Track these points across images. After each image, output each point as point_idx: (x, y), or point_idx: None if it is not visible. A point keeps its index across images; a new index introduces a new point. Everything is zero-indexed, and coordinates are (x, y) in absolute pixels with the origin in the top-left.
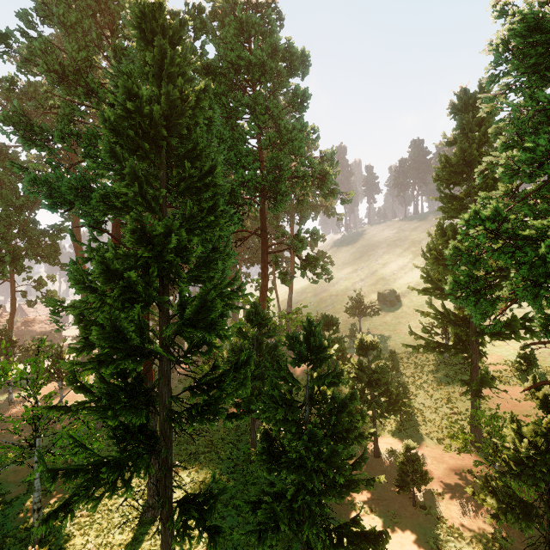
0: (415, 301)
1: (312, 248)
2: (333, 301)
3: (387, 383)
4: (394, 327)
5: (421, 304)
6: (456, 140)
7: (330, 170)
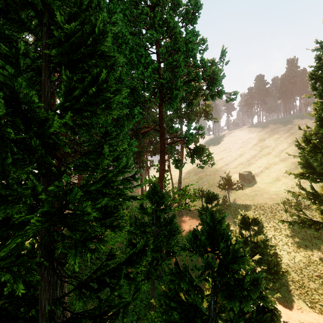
0: (266, 179)
1: (195, 143)
2: (207, 178)
3: (266, 254)
4: (252, 198)
5: (270, 181)
6: None
7: (218, 72)
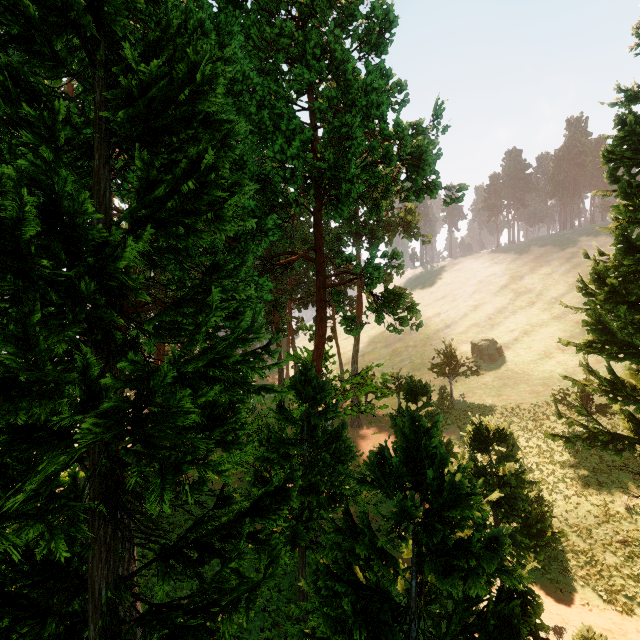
0: (524, 355)
1: (386, 284)
2: (410, 353)
3: (521, 498)
4: (497, 392)
5: (533, 360)
6: None
7: (428, 147)
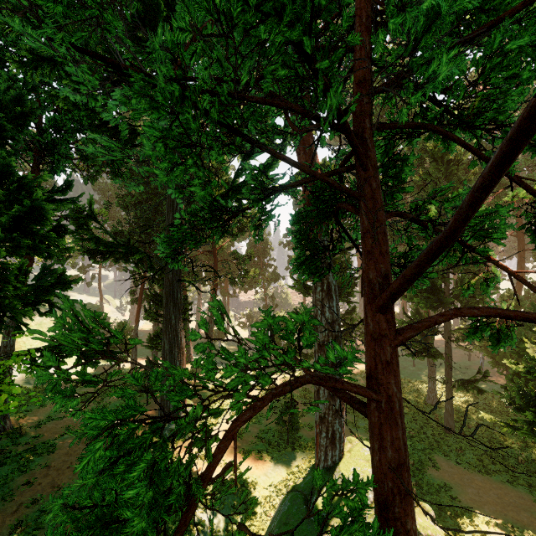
0: None
1: None
2: None
3: None
4: None
5: None
6: None
7: None
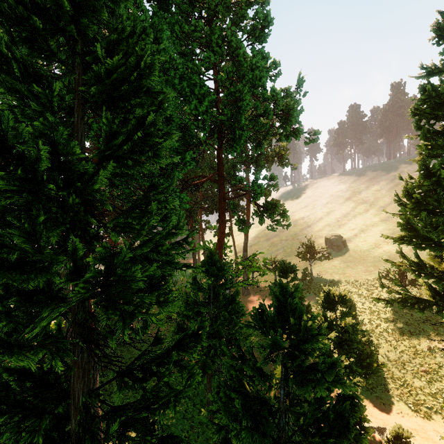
0: (361, 246)
1: (266, 197)
2: (283, 245)
3: (356, 342)
4: (343, 271)
5: (367, 249)
6: (438, 69)
7: (294, 105)
